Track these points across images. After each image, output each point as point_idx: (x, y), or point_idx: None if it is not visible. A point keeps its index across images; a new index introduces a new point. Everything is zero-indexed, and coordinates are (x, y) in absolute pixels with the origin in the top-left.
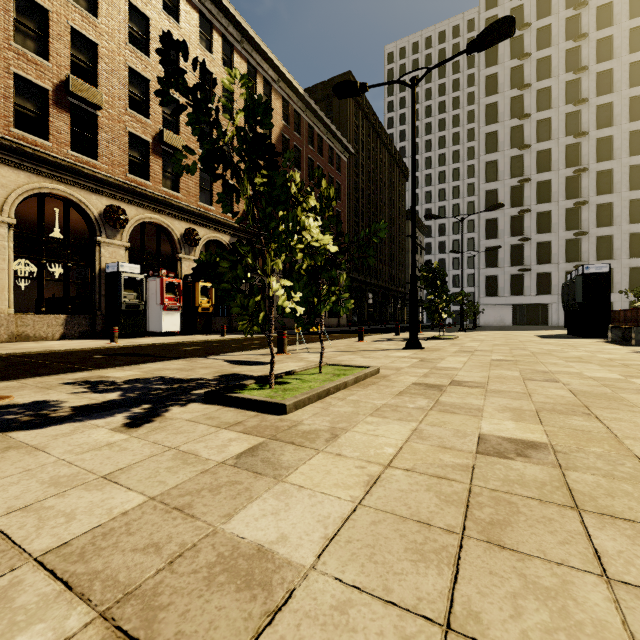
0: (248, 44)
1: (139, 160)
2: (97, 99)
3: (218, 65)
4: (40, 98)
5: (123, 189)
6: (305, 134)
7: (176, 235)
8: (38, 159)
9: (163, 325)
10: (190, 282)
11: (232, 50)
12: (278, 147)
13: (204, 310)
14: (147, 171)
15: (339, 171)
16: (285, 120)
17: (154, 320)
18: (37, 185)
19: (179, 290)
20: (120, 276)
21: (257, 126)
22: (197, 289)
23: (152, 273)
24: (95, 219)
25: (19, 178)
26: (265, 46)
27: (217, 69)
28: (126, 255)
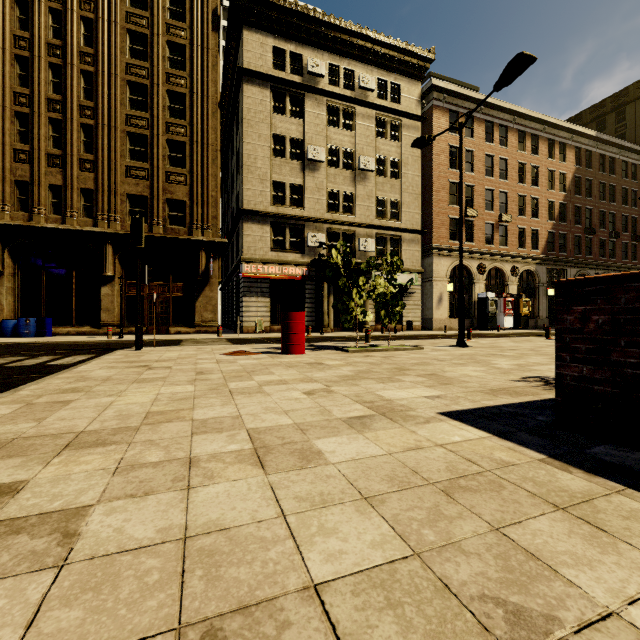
0: (548, 128)
1: (488, 235)
2: (475, 214)
3: (528, 156)
4: (454, 223)
5: (483, 253)
6: (596, 164)
7: (505, 271)
8: (456, 251)
9: (504, 324)
10: (515, 299)
11: (537, 139)
12: (571, 188)
13: (525, 315)
14: (492, 240)
15: (635, 179)
16: (576, 162)
17: (498, 321)
18: (455, 262)
19: (512, 304)
20: (488, 299)
21: (554, 181)
22: (521, 303)
23: (496, 295)
24: (472, 272)
25: (450, 261)
26: (562, 122)
27: (528, 159)
28: (483, 287)
